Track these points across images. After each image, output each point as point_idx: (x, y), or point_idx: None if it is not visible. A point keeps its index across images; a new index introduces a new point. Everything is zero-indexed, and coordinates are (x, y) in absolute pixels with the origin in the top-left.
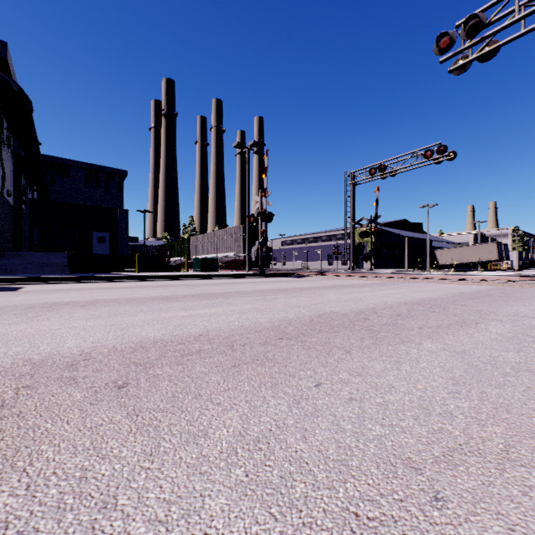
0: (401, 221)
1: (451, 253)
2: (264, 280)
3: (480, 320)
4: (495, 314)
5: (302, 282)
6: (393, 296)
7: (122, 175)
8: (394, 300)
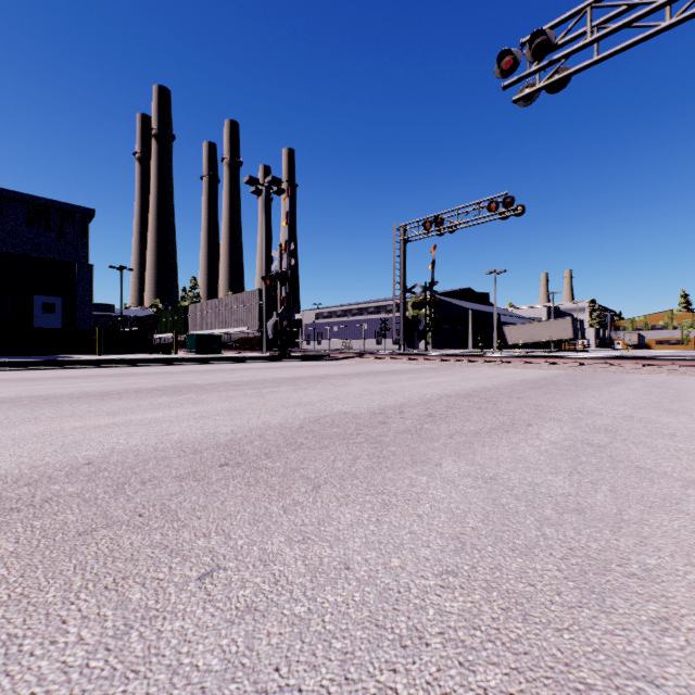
0: (465, 291)
1: (522, 330)
2: (281, 365)
3: (534, 420)
4: (555, 411)
5: (330, 368)
6: (438, 386)
7: (86, 215)
8: (436, 392)
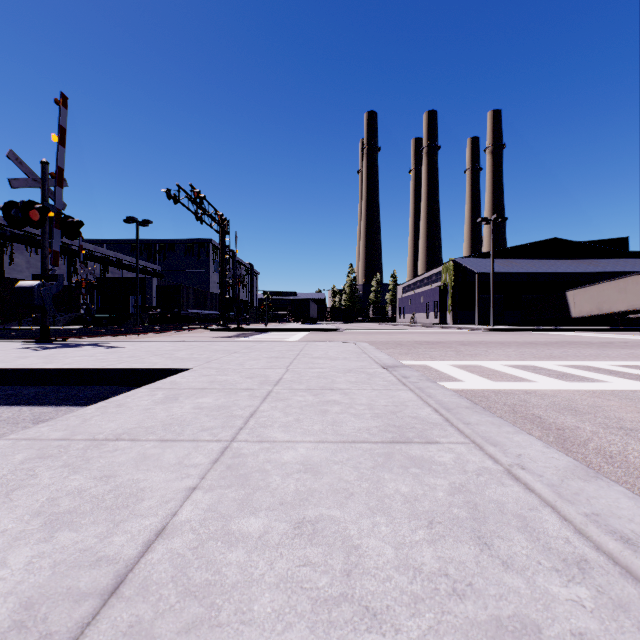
0: (540, 244)
1: (587, 296)
2: None
3: None
4: None
5: None
6: None
7: (209, 243)
8: None
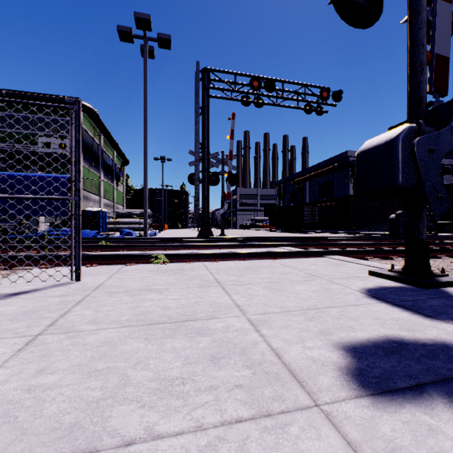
0: None
1: None
2: None
3: None
4: None
5: None
6: None
7: None
8: None
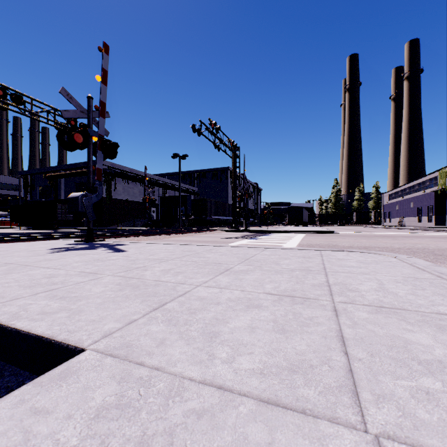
0: None
1: None
2: None
3: None
4: None
5: None
6: None
7: (227, 170)
8: None
